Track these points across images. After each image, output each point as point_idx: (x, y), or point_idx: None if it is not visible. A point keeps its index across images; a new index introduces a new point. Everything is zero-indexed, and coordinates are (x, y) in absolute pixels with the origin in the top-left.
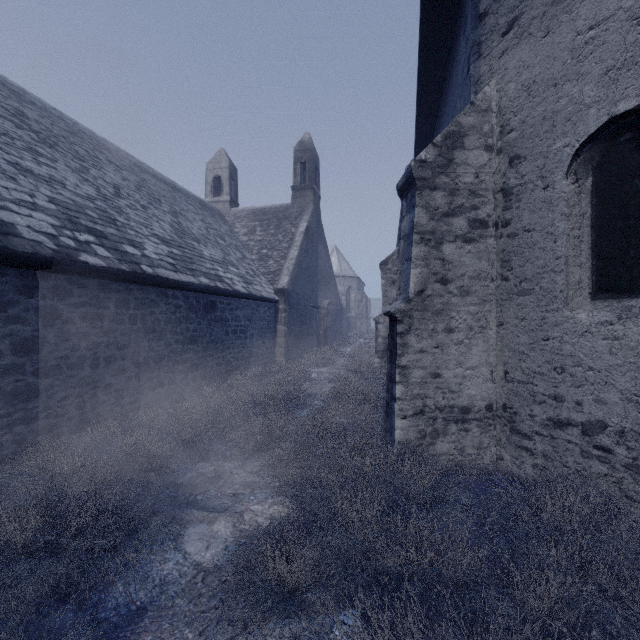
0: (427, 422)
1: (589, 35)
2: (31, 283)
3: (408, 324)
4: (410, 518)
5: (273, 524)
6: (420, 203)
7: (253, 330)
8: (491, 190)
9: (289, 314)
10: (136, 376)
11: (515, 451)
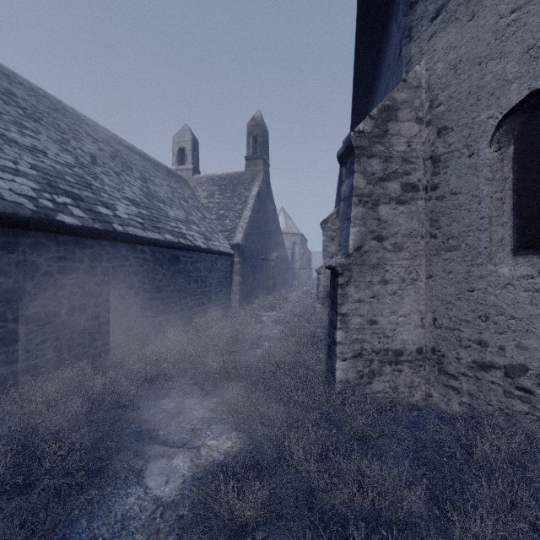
0: (365, 364)
1: (511, 18)
2: (12, 240)
3: (348, 277)
4: (352, 455)
5: (226, 461)
6: (358, 169)
7: (212, 280)
8: (421, 158)
9: (243, 266)
10: (108, 321)
11: (443, 389)
